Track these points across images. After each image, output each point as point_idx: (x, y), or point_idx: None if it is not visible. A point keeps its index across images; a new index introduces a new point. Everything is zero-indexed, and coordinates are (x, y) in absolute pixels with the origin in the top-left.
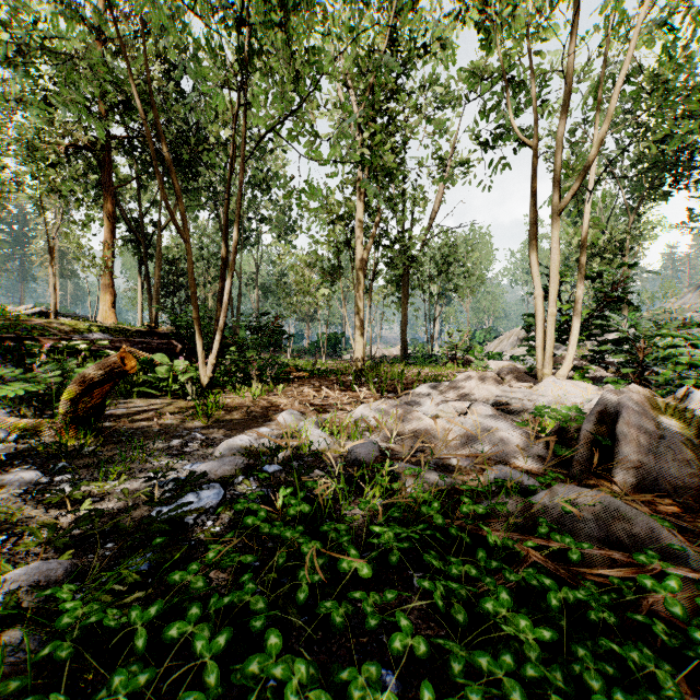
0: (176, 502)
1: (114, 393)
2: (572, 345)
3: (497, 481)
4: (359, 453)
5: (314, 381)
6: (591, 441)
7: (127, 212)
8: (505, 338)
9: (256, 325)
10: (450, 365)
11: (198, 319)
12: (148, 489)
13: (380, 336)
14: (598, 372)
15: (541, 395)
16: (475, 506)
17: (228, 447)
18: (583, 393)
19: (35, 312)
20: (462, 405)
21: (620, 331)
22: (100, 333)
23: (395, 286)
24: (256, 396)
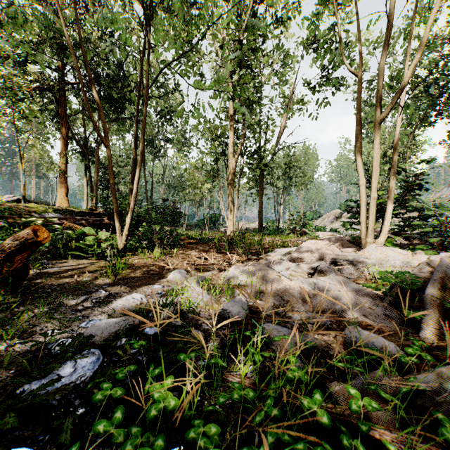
0: (52, 373)
1: (55, 255)
2: (387, 220)
3: (371, 356)
4: (231, 311)
5: (199, 246)
6: (437, 304)
7: (78, 134)
8: (326, 217)
9: (160, 207)
10: (291, 235)
11: (116, 203)
12: (28, 357)
13: (244, 215)
14: (398, 240)
15: (367, 258)
16: (364, 401)
17: (121, 306)
18: (400, 257)
19: (14, 199)
20: (308, 266)
21: (426, 210)
22: (53, 213)
23: (254, 182)
24: (156, 258)
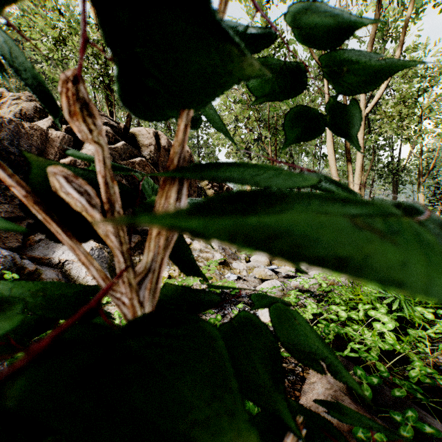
0: None
1: None
2: None
3: None
4: None
5: None
6: None
7: None
8: None
9: None
10: None
11: None
12: None
13: None
14: None
15: None
16: None
17: None
18: None
19: None
20: None
21: None
22: None
23: (390, 184)
24: None
